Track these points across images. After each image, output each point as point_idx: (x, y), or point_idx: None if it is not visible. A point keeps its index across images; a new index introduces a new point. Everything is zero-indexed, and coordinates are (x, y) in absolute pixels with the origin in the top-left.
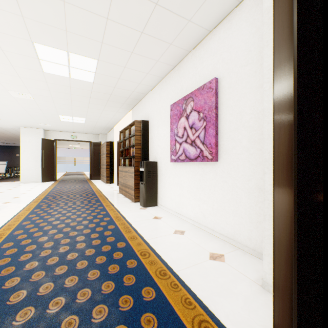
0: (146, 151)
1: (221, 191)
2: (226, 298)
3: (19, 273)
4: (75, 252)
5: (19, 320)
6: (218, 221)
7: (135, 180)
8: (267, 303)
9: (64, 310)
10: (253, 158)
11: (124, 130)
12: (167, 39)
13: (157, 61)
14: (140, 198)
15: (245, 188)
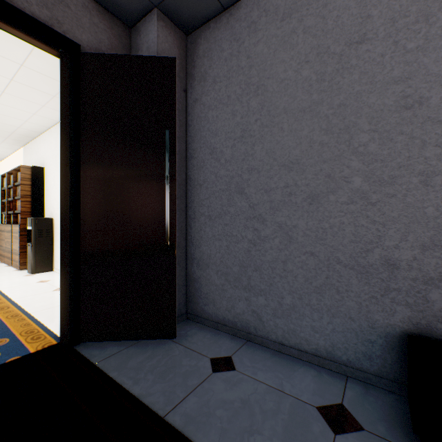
0: (41, 206)
1: None
2: None
3: None
4: None
5: None
6: None
7: (21, 241)
8: None
9: None
10: None
11: (9, 175)
12: (49, 92)
13: (43, 106)
14: (28, 263)
15: None
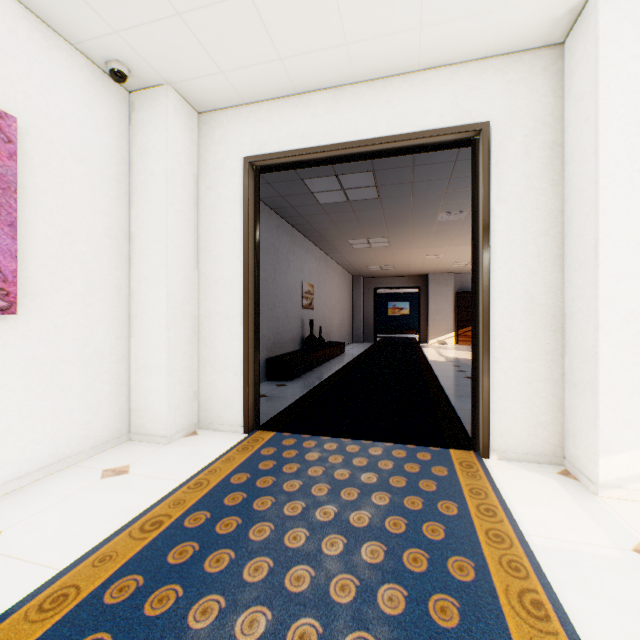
0: None
1: (22, 381)
2: (201, 451)
3: (384, 623)
4: (237, 639)
5: (365, 514)
6: (13, 454)
7: None
8: (191, 440)
9: (321, 501)
10: (93, 312)
11: None
12: None
13: None
14: None
15: (81, 359)
